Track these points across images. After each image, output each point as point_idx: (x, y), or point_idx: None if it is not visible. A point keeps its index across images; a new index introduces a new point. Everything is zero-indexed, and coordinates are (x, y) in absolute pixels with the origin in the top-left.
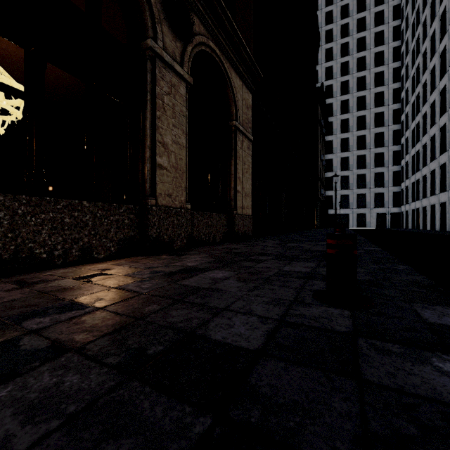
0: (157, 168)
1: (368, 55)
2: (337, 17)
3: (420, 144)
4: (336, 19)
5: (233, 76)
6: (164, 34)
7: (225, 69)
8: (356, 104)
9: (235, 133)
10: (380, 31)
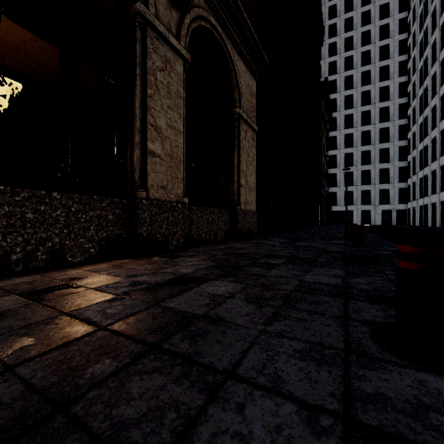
0: (148, 155)
1: (372, 49)
2: (340, 11)
3: (429, 138)
4: (340, 13)
5: (236, 60)
6: None
7: (227, 50)
8: (361, 99)
9: (238, 121)
10: (385, 25)
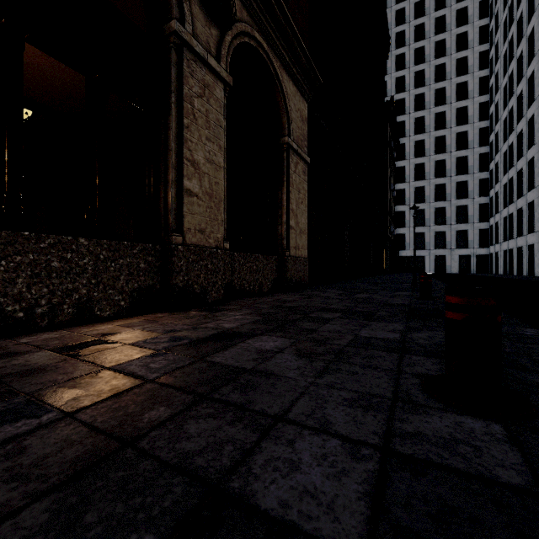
0: (184, 194)
1: (448, 62)
2: (410, 17)
3: (515, 170)
4: (409, 18)
5: (285, 80)
6: (194, 15)
7: (274, 69)
8: (434, 122)
9: (287, 152)
10: (463, 33)
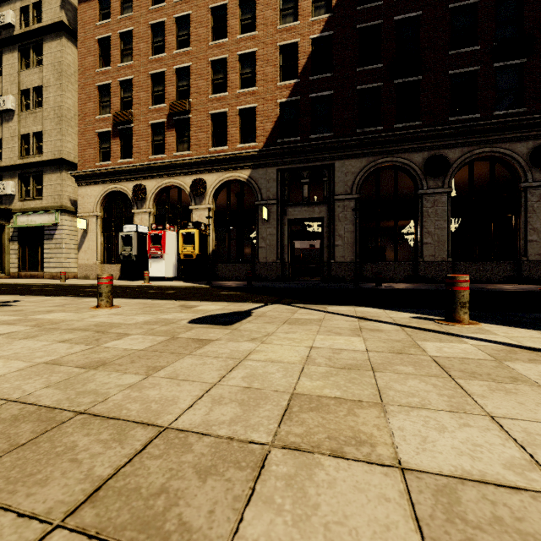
0: (527, 242)
1: None
2: None
3: None
4: None
5: None
6: (533, 172)
7: None
8: None
9: None
10: None
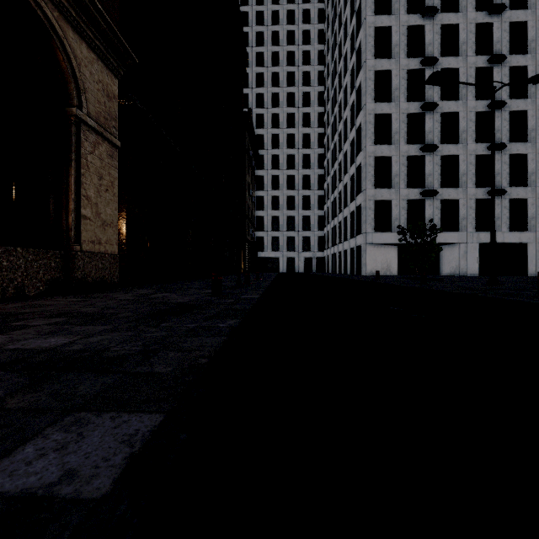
0: None
1: (297, 93)
2: (268, 42)
3: (337, 191)
4: (267, 43)
5: (72, 38)
6: None
7: (47, 17)
8: (286, 141)
9: (78, 127)
10: (307, 72)
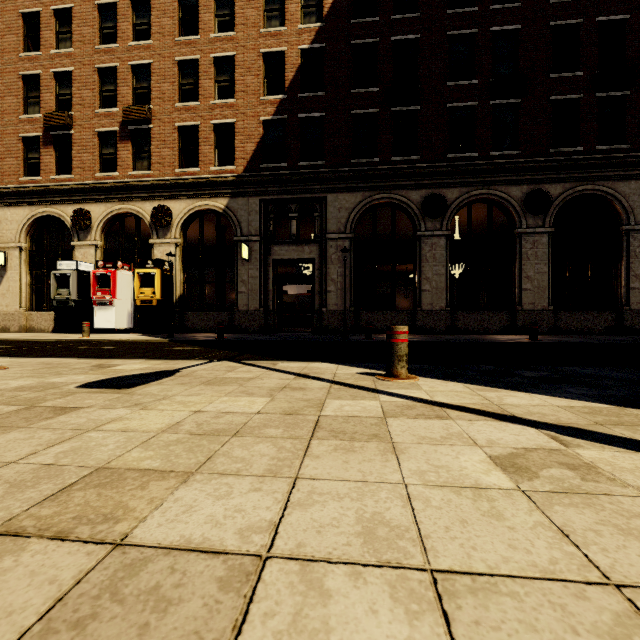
0: (522, 291)
1: None
2: None
3: None
4: None
5: (622, 187)
6: (527, 218)
7: (603, 191)
8: None
9: (627, 235)
10: None
